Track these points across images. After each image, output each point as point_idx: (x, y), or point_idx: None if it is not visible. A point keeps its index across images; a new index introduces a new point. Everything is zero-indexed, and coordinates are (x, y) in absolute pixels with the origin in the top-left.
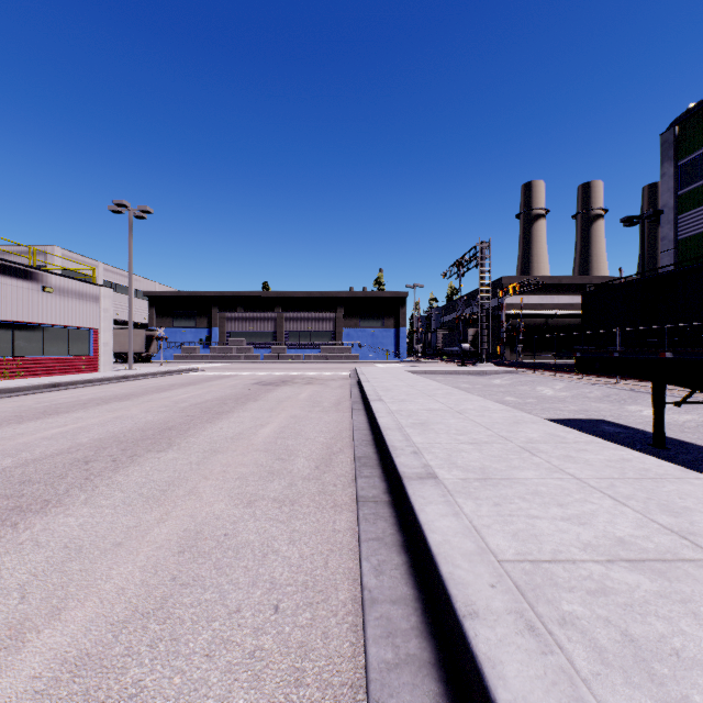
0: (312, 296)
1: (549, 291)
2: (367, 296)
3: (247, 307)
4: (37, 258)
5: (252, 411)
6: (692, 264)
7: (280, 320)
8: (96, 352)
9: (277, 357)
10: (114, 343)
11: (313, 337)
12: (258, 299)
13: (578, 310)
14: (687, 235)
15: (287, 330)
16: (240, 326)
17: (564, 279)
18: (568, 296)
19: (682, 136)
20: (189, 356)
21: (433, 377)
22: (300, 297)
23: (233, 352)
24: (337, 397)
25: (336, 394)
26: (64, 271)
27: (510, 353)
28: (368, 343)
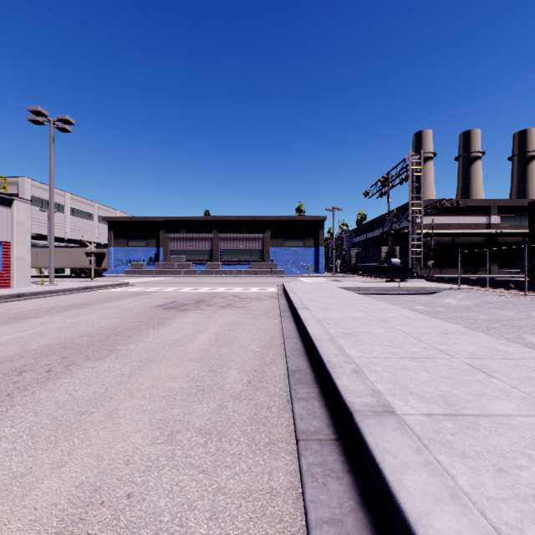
0: (244, 219)
1: (456, 213)
2: (291, 219)
3: (189, 229)
4: (11, 188)
5: (9, 428)
6: None
7: (216, 239)
8: (7, 266)
9: (212, 272)
10: (69, 259)
11: (244, 255)
12: (198, 222)
13: (482, 229)
14: None
15: (221, 248)
16: (181, 245)
17: (469, 202)
18: (473, 216)
19: None
20: (137, 271)
21: (366, 293)
22: (233, 220)
23: (174, 267)
24: (260, 342)
25: (259, 334)
26: (34, 199)
27: (419, 268)
28: (292, 260)
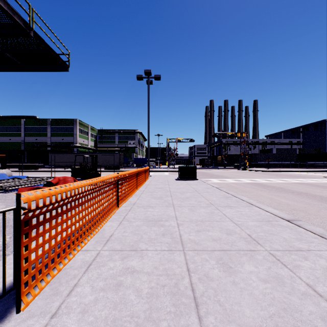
0: None
1: None
2: None
3: None
4: None
5: None
6: (2, 150)
7: None
8: None
9: None
10: None
11: None
12: None
13: None
14: (1, 141)
15: None
16: None
17: None
18: None
19: (0, 121)
20: None
21: None
22: None
23: None
24: None
25: None
26: None
27: None
28: None
